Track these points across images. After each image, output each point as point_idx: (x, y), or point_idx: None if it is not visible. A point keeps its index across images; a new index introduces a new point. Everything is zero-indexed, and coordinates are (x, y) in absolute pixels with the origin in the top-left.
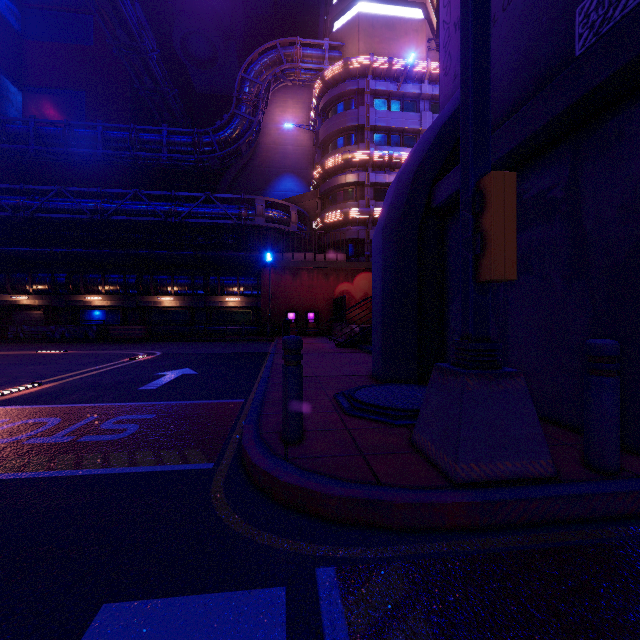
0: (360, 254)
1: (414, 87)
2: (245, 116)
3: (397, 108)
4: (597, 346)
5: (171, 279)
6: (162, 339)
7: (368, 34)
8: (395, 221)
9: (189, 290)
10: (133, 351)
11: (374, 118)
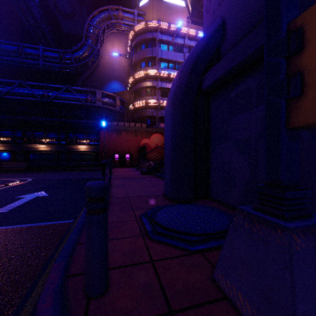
0: (153, 124)
1: (181, 40)
2: (90, 45)
3: (172, 50)
4: None
5: (44, 134)
6: (37, 170)
7: (158, 10)
8: (180, 96)
9: (56, 141)
10: (13, 178)
11: (161, 53)
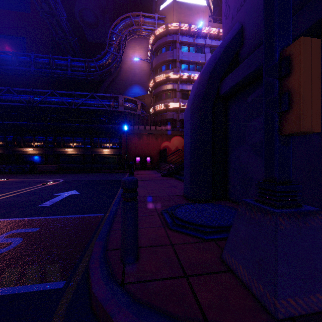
0: (174, 127)
1: (202, 40)
2: (113, 52)
3: (193, 51)
4: None
5: (72, 139)
6: (66, 172)
7: (178, 12)
8: (198, 102)
9: (82, 145)
10: (47, 179)
11: (181, 56)
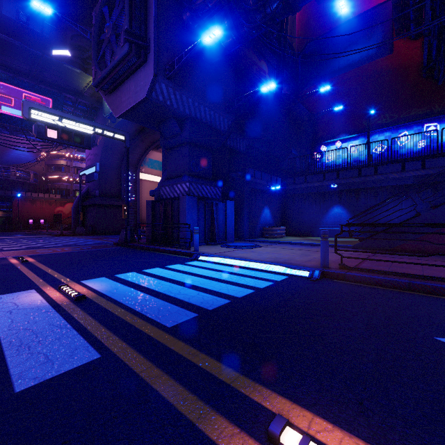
0: (68, 195)
1: None
2: None
3: None
4: (90, 225)
5: None
6: None
7: None
8: (76, 207)
9: None
10: None
11: None
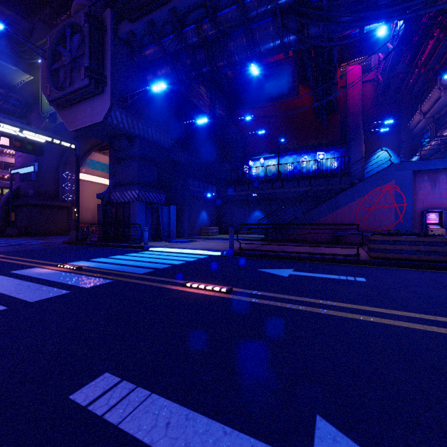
0: None
1: None
2: None
3: None
4: (23, 225)
5: None
6: None
7: None
8: (3, 207)
9: None
10: None
11: None
